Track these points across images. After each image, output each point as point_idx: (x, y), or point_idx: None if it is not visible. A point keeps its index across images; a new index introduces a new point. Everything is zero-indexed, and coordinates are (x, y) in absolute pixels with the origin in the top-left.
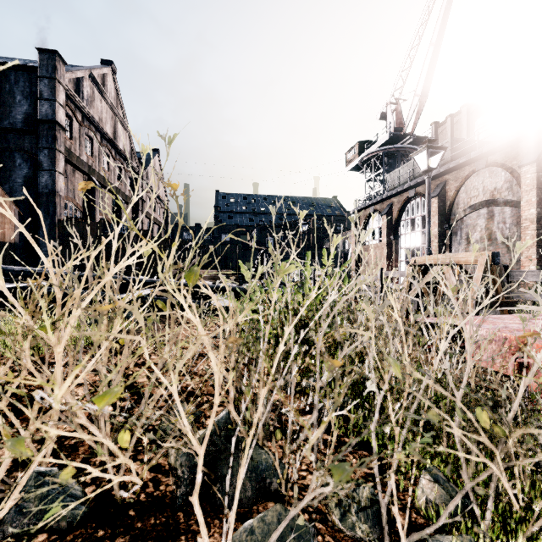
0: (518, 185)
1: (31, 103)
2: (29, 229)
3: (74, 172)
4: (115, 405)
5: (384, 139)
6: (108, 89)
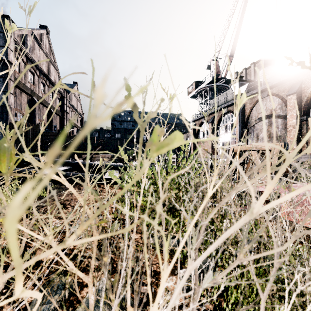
0: (286, 106)
1: None
2: None
3: (21, 93)
4: None
5: (209, 80)
6: (44, 43)
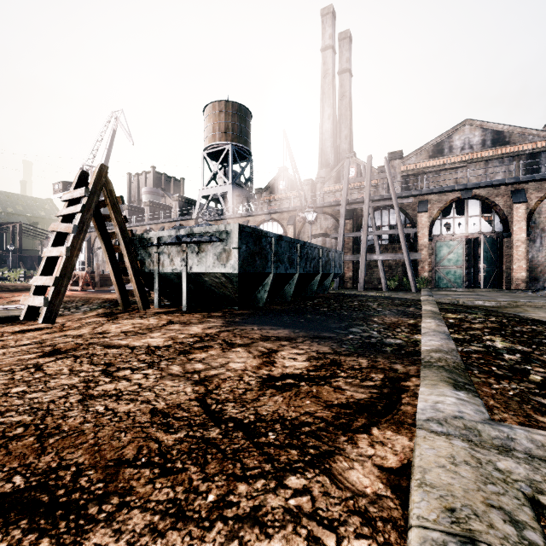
0: None
1: None
2: None
3: None
4: None
5: None
6: None
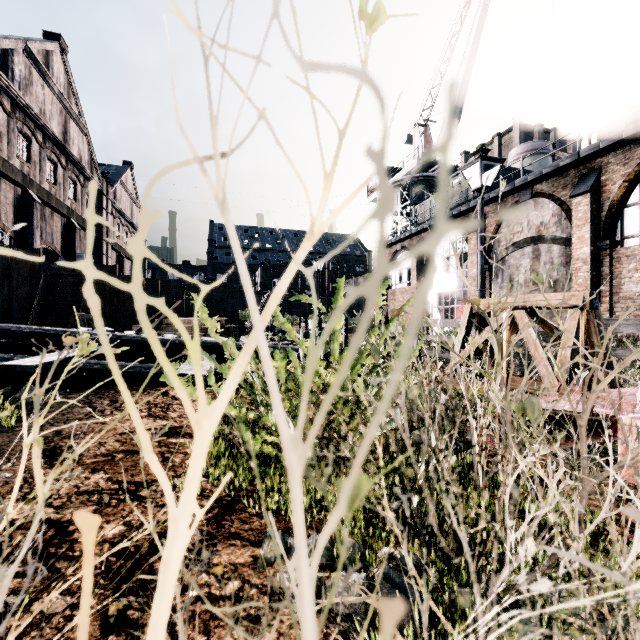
0: (568, 219)
1: None
2: None
3: None
4: None
5: (412, 165)
6: (55, 72)
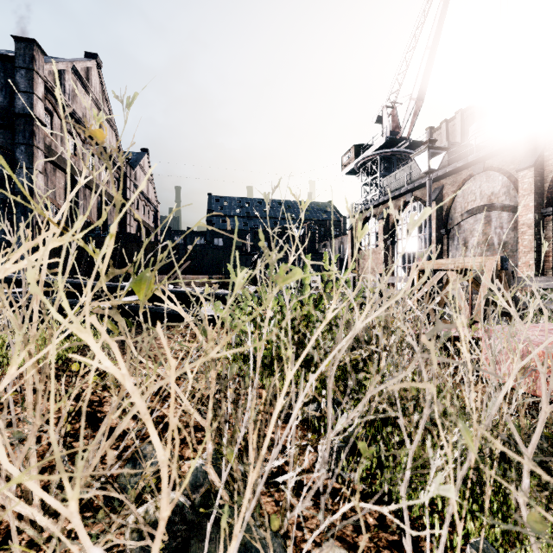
0: (515, 189)
1: (6, 95)
2: (4, 232)
3: (54, 171)
4: (68, 446)
5: (381, 142)
6: (93, 84)
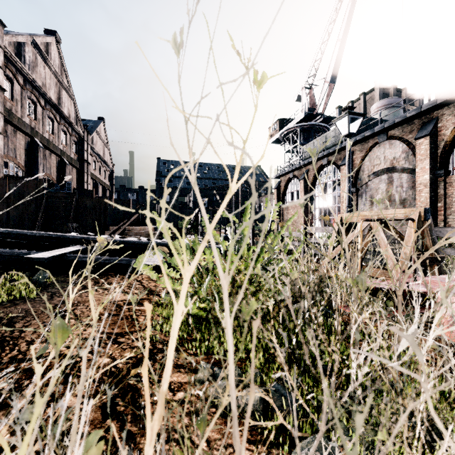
0: (413, 155)
1: None
2: None
3: (15, 132)
4: None
5: (301, 117)
6: (52, 57)
